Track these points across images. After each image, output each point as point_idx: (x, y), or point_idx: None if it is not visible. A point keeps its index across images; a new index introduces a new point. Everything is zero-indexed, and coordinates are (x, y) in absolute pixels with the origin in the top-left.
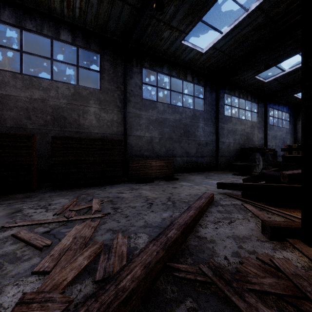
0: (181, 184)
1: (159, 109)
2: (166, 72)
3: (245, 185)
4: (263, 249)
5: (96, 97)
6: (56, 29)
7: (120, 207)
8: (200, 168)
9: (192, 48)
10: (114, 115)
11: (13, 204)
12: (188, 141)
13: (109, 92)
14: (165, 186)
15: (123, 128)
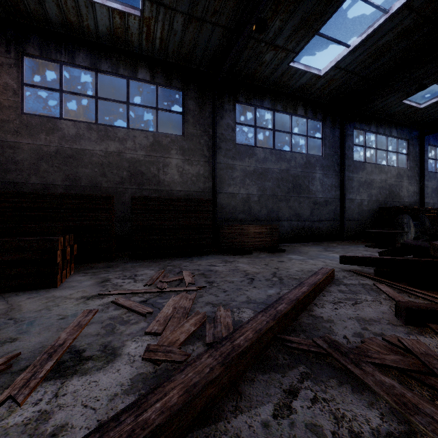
0: (289, 257)
1: (259, 157)
2: (268, 106)
3: (379, 259)
4: (393, 332)
5: (178, 146)
6: (133, 67)
7: (215, 281)
8: (317, 236)
9: (304, 70)
10: (200, 168)
11: (98, 274)
12: (299, 199)
13: (194, 139)
14: (269, 260)
15: (211, 184)
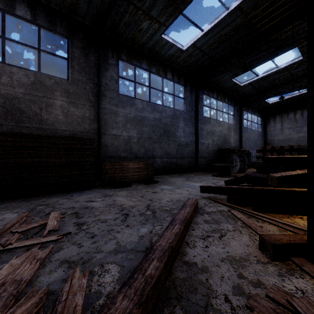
0: (161, 187)
1: (138, 107)
2: (145, 67)
3: (230, 188)
4: (268, 276)
5: (63, 89)
6: (9, 1)
7: (87, 222)
8: (180, 169)
9: (172, 43)
10: (85, 111)
11: None
12: (168, 142)
13: (79, 84)
14: (144, 191)
15: (97, 126)
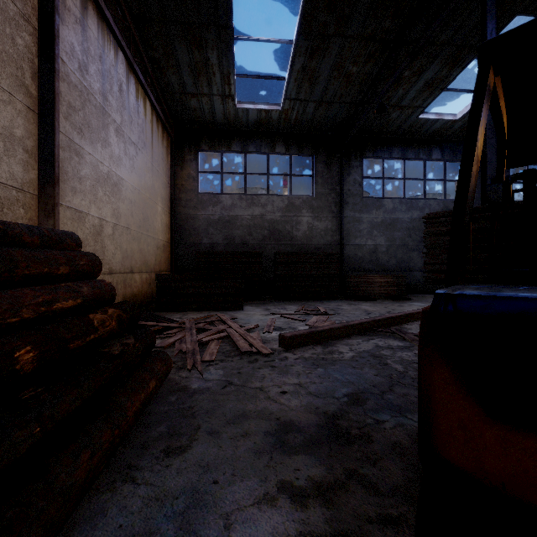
0: (411, 303)
1: (387, 208)
2: (397, 156)
3: None
4: None
5: (309, 205)
6: (272, 144)
7: (341, 313)
8: None
9: (436, 119)
10: (328, 223)
11: (260, 306)
12: None
13: (323, 197)
14: (390, 305)
15: (339, 237)
